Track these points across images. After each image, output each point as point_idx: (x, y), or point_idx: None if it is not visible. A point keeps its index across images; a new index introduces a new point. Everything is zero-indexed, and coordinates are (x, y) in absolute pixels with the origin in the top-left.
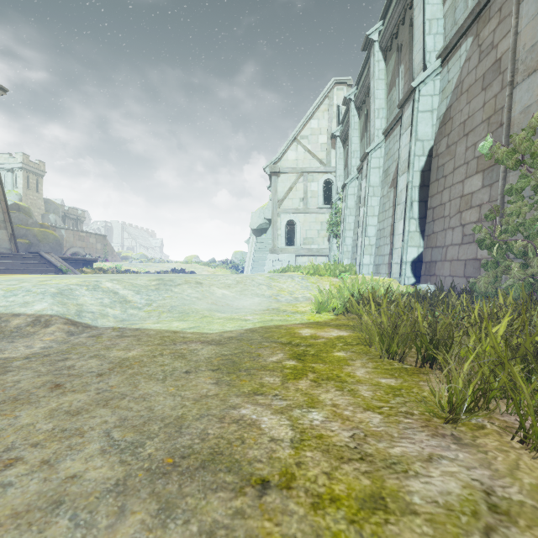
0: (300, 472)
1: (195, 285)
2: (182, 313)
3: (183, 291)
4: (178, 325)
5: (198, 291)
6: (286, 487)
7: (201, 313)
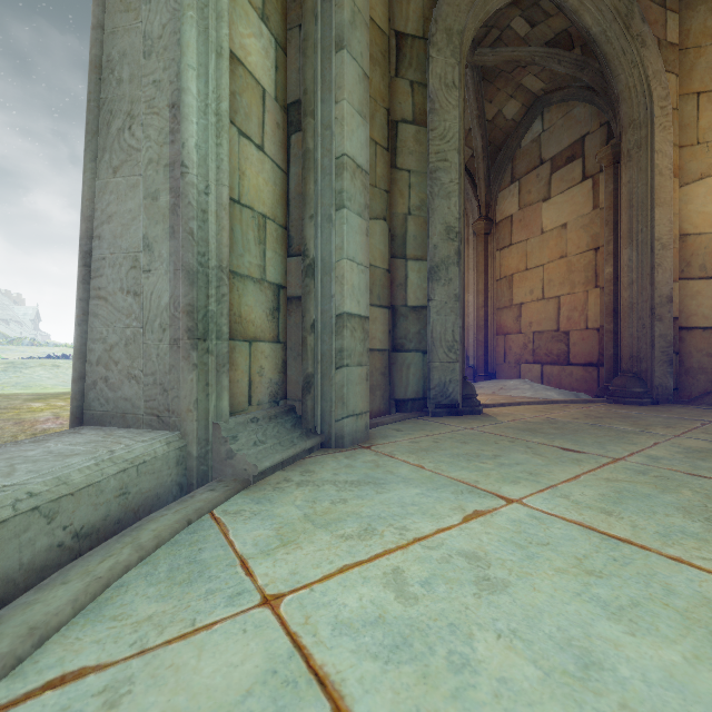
0: (37, 408)
1: (50, 367)
2: (26, 387)
3: (35, 372)
4: (18, 392)
5: (52, 372)
6: (29, 409)
7: (44, 386)
